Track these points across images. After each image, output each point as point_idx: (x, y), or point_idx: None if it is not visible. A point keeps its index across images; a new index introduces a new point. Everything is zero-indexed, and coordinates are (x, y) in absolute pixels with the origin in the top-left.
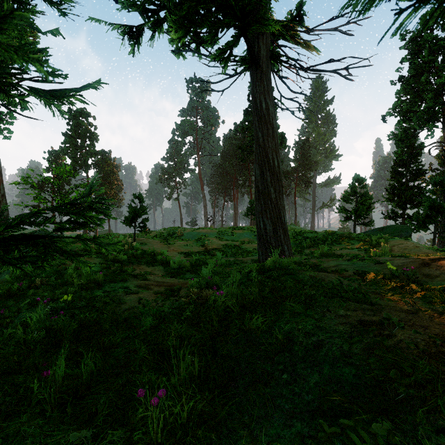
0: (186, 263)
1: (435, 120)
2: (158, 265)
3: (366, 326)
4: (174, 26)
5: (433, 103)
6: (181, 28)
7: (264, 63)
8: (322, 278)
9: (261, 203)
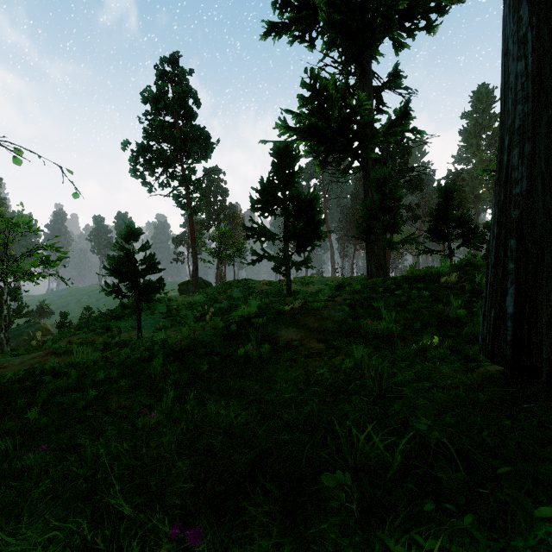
0: None
1: None
2: None
3: None
4: (318, 166)
5: None
6: (321, 166)
7: (371, 169)
8: None
9: (369, 255)
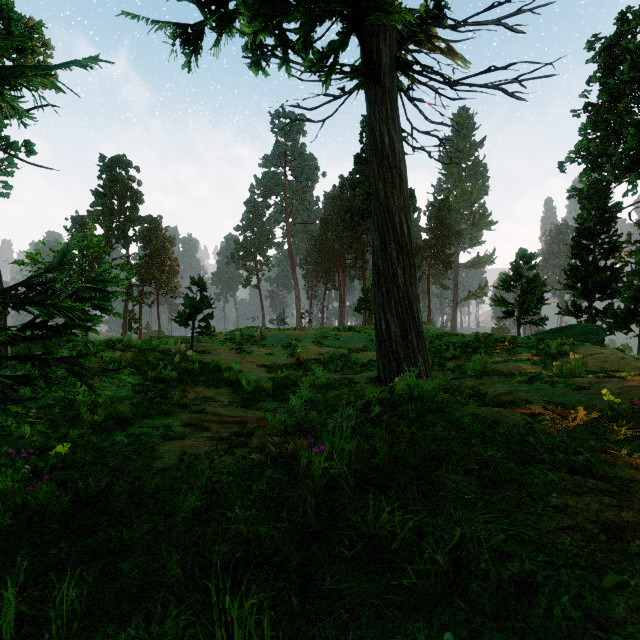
0: (267, 383)
1: (639, 168)
2: (225, 387)
3: (618, 539)
4: (248, 13)
5: (637, 142)
6: (258, 17)
7: (387, 76)
8: (494, 418)
9: (383, 291)
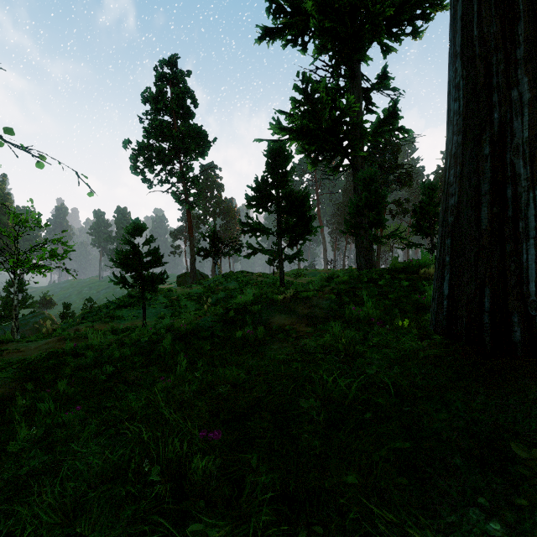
0: None
1: None
2: None
3: None
4: (310, 164)
5: None
6: (313, 164)
7: (360, 167)
8: None
9: (358, 248)
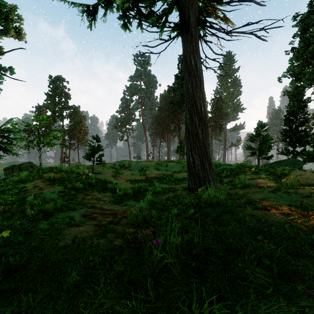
0: (130, 190)
1: None
2: (108, 192)
3: None
4: None
5: None
6: None
7: (193, 28)
8: (264, 218)
9: (191, 142)
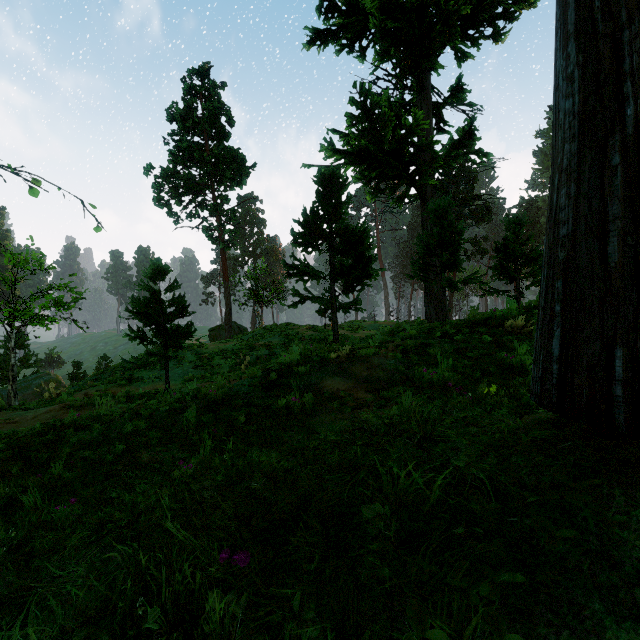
0: None
1: None
2: None
3: None
4: (369, 194)
5: None
6: (373, 194)
7: (430, 197)
8: None
9: (427, 296)
